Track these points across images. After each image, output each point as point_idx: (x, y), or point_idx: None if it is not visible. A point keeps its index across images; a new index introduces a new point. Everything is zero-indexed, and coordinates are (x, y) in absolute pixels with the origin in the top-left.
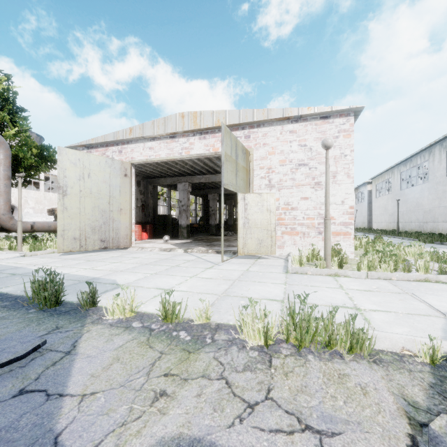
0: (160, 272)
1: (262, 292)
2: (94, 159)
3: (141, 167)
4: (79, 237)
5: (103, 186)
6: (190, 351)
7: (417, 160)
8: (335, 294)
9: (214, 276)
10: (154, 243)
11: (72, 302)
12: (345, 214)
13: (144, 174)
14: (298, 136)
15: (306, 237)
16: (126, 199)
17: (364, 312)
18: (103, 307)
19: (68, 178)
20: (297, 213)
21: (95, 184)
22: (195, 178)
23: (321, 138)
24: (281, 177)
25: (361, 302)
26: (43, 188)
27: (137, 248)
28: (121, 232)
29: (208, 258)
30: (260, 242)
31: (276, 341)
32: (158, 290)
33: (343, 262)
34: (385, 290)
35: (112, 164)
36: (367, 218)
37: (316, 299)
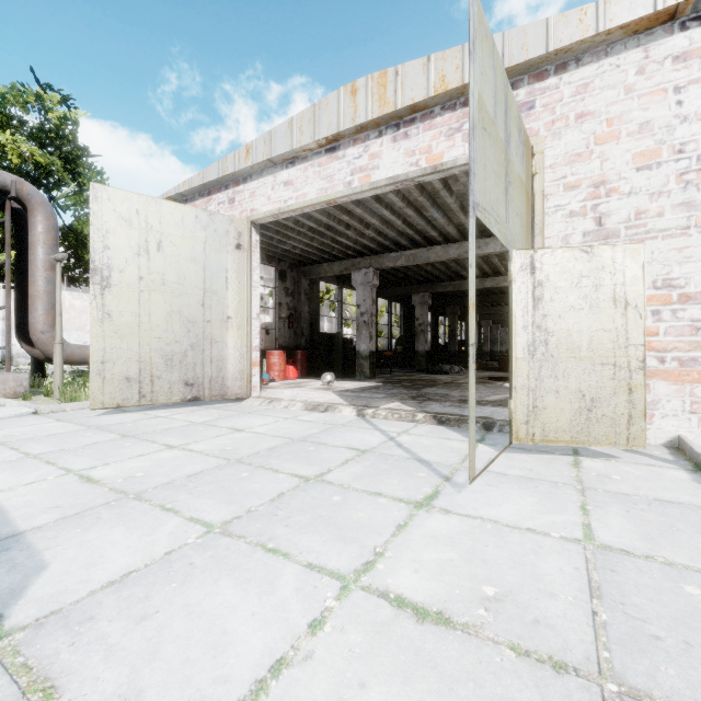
0: (246, 514)
1: None
2: (171, 212)
3: (284, 243)
4: (137, 377)
5: (189, 269)
6: None
7: None
8: None
9: (457, 596)
10: (302, 388)
11: None
12: None
13: (294, 259)
14: None
15: None
16: (240, 297)
17: None
18: None
19: (113, 251)
20: None
21: (172, 265)
22: (387, 258)
23: None
24: (640, 203)
25: None
26: None
27: (260, 400)
28: (230, 367)
29: (416, 441)
30: (589, 403)
31: None
32: None
33: None
34: None
35: (210, 223)
36: None
37: None
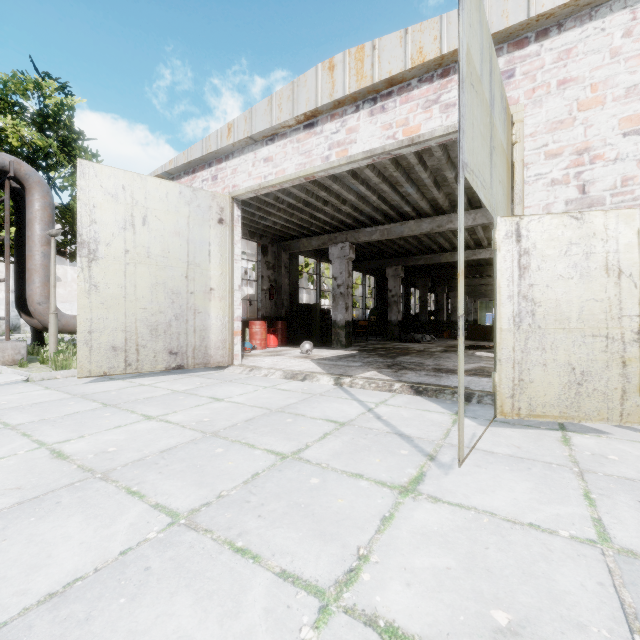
0: (216, 500)
1: None
2: (156, 188)
3: (265, 219)
4: (123, 346)
5: (173, 243)
6: None
7: None
8: None
9: (462, 626)
10: (281, 356)
11: None
12: None
13: (274, 234)
14: None
15: None
16: (222, 269)
17: None
18: None
19: (99, 225)
20: None
21: (157, 238)
22: (362, 233)
23: None
24: (627, 169)
25: None
26: None
27: (241, 368)
28: (212, 336)
29: (395, 413)
30: (579, 377)
31: None
32: None
33: None
34: None
35: (194, 198)
36: None
37: None
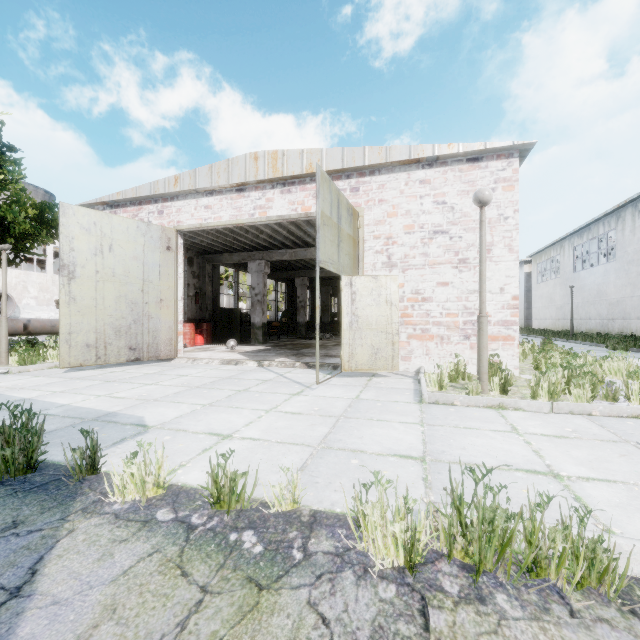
0: (218, 401)
1: (386, 440)
2: (119, 223)
3: (194, 238)
4: (94, 344)
5: (132, 265)
6: (261, 585)
7: (598, 229)
8: (509, 444)
9: (305, 410)
10: (212, 351)
11: (60, 462)
12: (505, 307)
13: (199, 248)
14: (433, 188)
15: (446, 344)
16: (170, 285)
17: (569, 483)
18: (110, 475)
19: (76, 252)
20: (432, 306)
21: (120, 262)
22: (276, 254)
23: (469, 192)
24: (406, 251)
25: (557, 460)
26: (51, 268)
27: (186, 359)
28: (162, 336)
29: (295, 375)
30: (376, 351)
31: (428, 556)
32: (211, 437)
33: (508, 385)
34: (589, 436)
35: (148, 231)
36: (524, 313)
37: (479, 456)
